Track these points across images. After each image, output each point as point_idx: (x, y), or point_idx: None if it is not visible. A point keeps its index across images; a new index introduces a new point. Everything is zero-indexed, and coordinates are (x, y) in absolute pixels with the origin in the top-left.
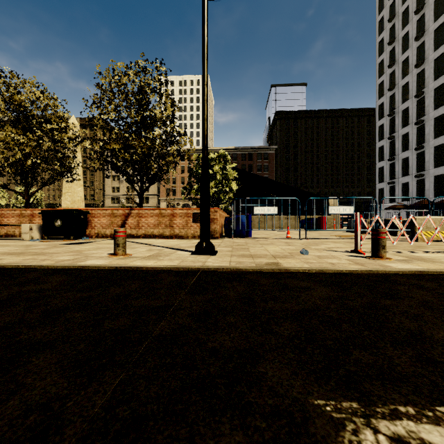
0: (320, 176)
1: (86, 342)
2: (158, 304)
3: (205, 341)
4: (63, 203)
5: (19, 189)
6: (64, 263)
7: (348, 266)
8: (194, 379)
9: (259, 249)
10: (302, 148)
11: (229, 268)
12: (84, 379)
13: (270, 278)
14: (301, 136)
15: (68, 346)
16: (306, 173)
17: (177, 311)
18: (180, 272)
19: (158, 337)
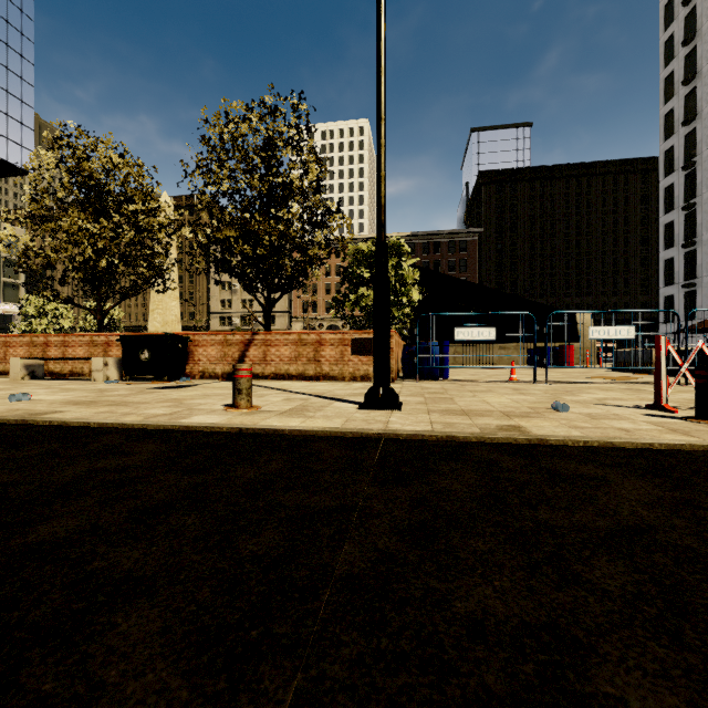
0: (556, 277)
1: (212, 583)
2: (327, 503)
3: (447, 597)
4: (150, 326)
5: (89, 305)
6: (158, 421)
7: (660, 435)
8: (459, 705)
9: (471, 400)
10: (525, 231)
11: (435, 435)
12: (220, 683)
13: (516, 456)
14: (523, 210)
15: (179, 591)
16: (533, 272)
17: (368, 521)
18: (349, 441)
19: (347, 580)
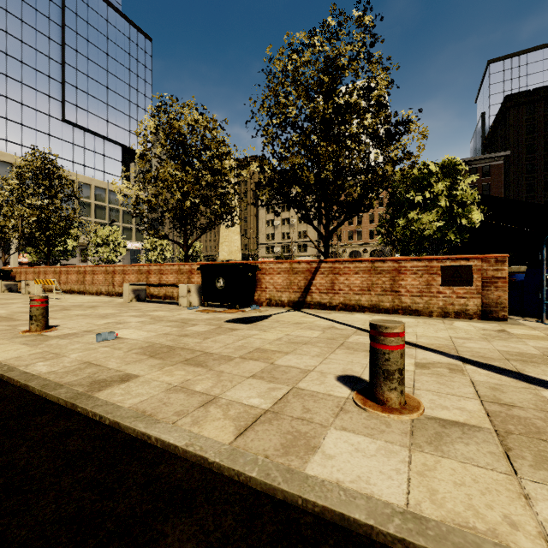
0: None
1: None
2: None
3: None
4: (220, 255)
5: (182, 241)
6: (265, 459)
7: None
8: None
9: None
10: None
11: None
12: None
13: None
14: None
15: None
16: None
17: None
18: None
19: None
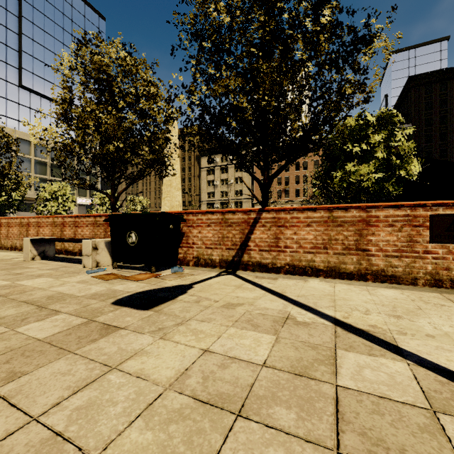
0: None
1: None
2: None
3: None
4: (162, 209)
5: (130, 197)
6: None
7: None
8: None
9: None
10: None
11: None
12: None
13: None
14: (453, 104)
15: None
16: None
17: None
18: None
19: None
